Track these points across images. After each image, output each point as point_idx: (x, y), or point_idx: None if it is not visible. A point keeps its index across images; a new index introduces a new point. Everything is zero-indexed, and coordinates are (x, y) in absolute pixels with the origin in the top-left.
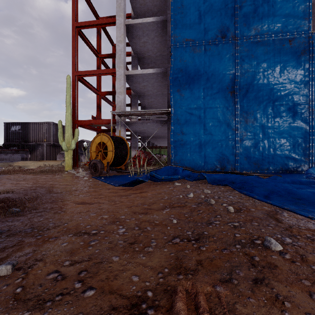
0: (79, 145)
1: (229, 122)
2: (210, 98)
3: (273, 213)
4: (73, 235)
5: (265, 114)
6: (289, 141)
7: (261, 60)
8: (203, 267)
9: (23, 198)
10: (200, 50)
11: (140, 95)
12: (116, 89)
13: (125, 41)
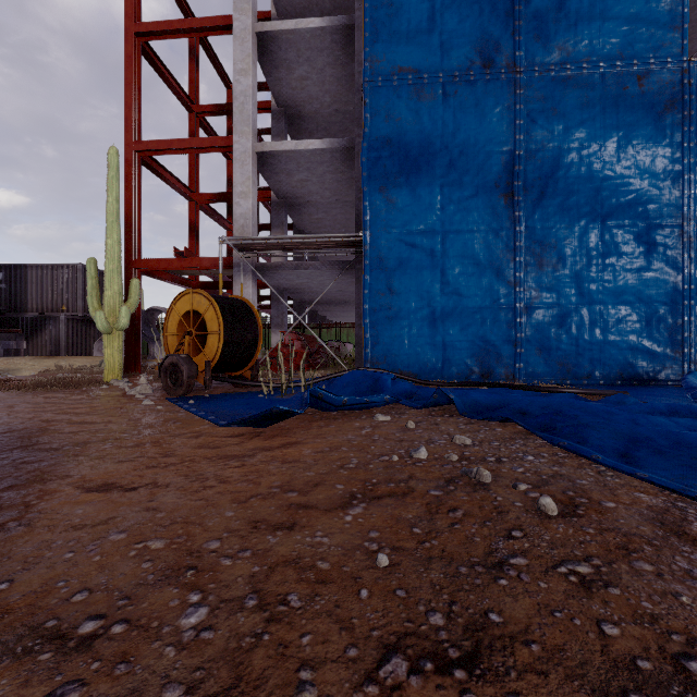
0: (149, 321)
1: (500, 265)
2: (456, 209)
3: (676, 517)
4: (0, 648)
5: (583, 248)
6: (638, 311)
7: (574, 122)
8: None
9: None
10: (433, 96)
11: (291, 204)
12: (234, 185)
13: (255, 71)
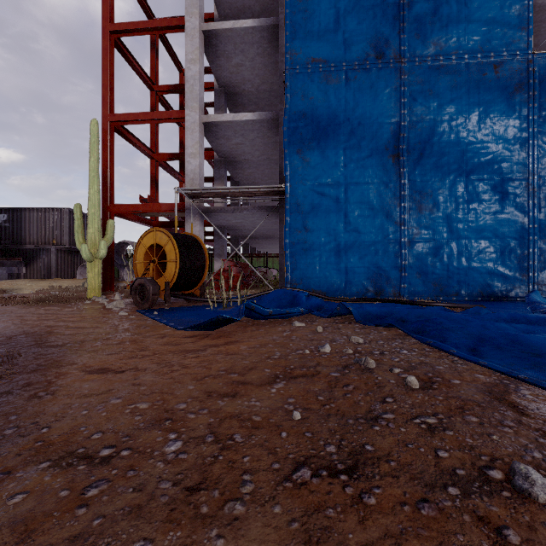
0: (119, 252)
1: (389, 209)
2: (356, 167)
3: (501, 389)
4: (52, 463)
5: (452, 196)
6: (494, 244)
7: (445, 100)
8: None
9: None
10: (338, 80)
11: (229, 162)
12: (186, 148)
13: (201, 60)
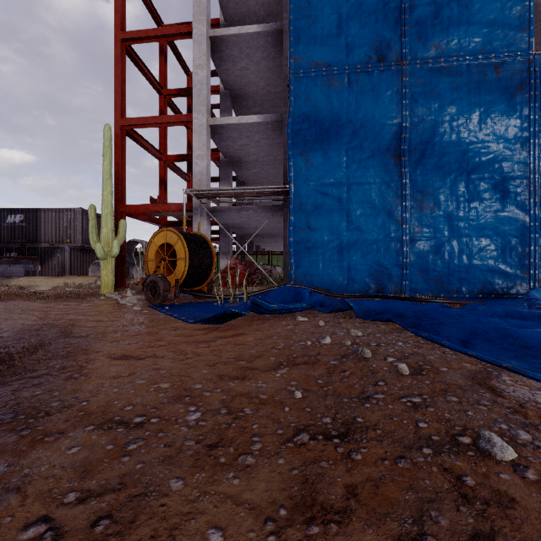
0: (129, 250)
1: (391, 209)
2: (358, 167)
3: (483, 376)
4: (95, 427)
5: (453, 195)
6: (495, 242)
7: (446, 101)
8: (360, 503)
9: (12, 348)
10: (341, 83)
11: (235, 162)
12: (194, 150)
13: (208, 65)
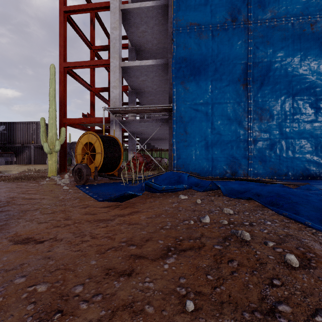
0: (72, 148)
1: (240, 120)
2: (219, 92)
3: None
4: None
5: (282, 110)
6: (311, 142)
7: (278, 48)
8: None
9: None
10: (207, 36)
11: (138, 92)
12: (110, 83)
13: (120, 28)
